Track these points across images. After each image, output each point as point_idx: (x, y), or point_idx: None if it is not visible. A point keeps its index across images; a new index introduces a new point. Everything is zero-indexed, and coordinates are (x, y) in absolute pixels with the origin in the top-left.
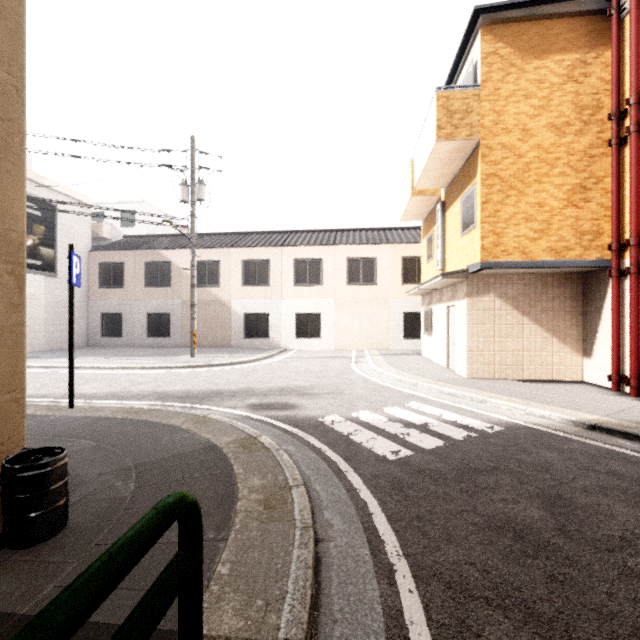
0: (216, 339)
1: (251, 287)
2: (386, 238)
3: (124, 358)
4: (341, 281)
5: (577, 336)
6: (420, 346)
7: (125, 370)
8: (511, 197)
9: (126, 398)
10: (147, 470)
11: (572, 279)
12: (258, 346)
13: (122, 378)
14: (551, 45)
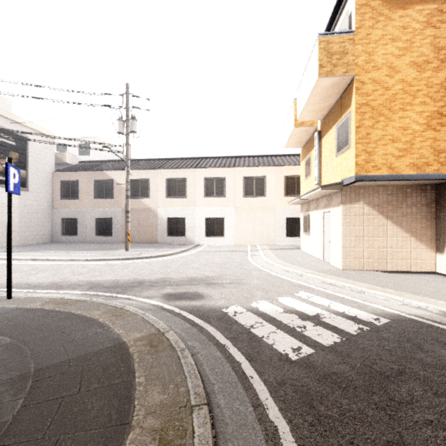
0: (146, 237)
1: (172, 198)
2: (273, 162)
3: (75, 252)
4: (239, 194)
5: (431, 236)
6: (298, 242)
7: (72, 262)
8: (380, 122)
9: (63, 287)
10: (45, 378)
11: (427, 190)
12: (178, 242)
13: (67, 269)
14: None
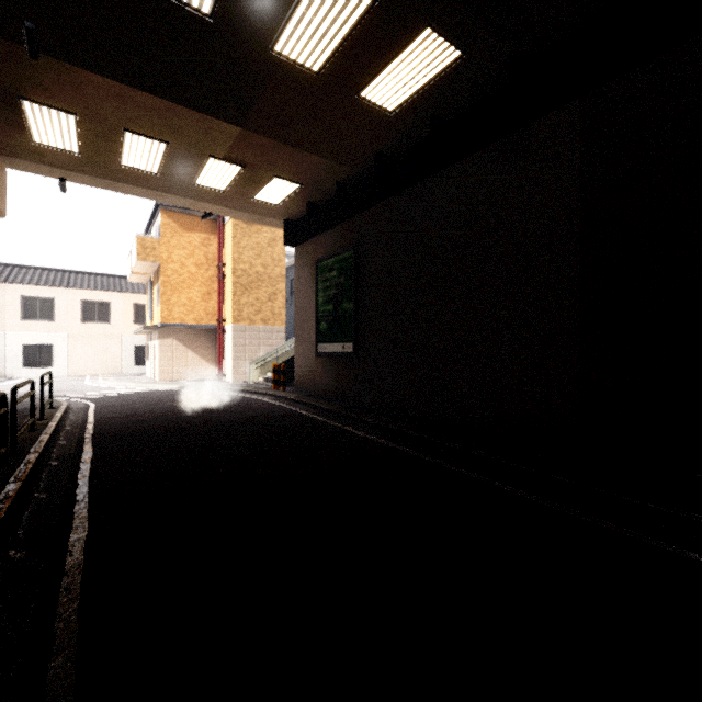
0: None
1: None
2: (121, 286)
3: None
4: (76, 319)
5: (214, 359)
6: None
7: None
8: (176, 294)
9: None
10: None
11: (211, 332)
12: None
13: None
14: (195, 228)
